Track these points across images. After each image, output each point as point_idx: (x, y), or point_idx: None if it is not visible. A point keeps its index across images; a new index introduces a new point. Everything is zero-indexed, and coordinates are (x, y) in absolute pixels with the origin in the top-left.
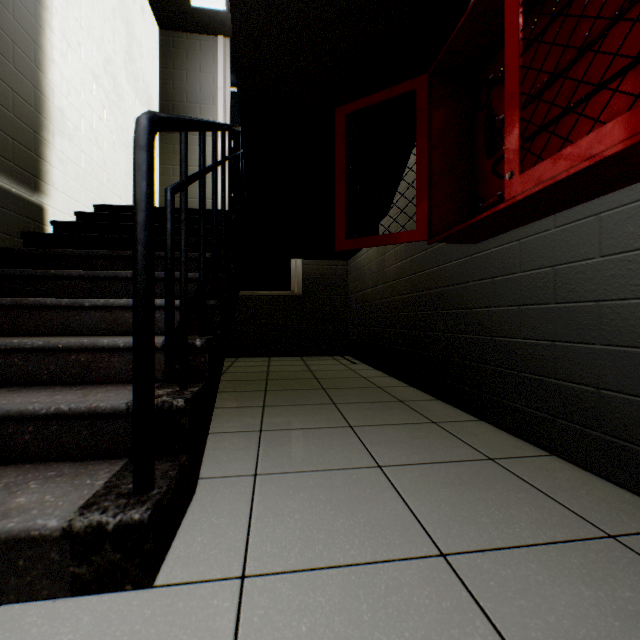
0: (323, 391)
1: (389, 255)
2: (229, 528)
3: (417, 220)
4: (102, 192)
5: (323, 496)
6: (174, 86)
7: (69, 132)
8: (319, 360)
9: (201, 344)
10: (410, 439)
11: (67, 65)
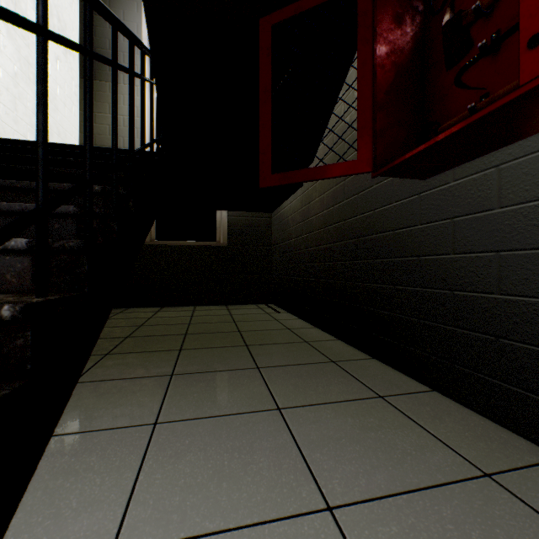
0: (246, 349)
1: (314, 203)
2: None
3: (359, 148)
4: None
5: None
6: (96, 32)
7: None
8: (244, 309)
9: (12, 314)
10: (360, 432)
11: None
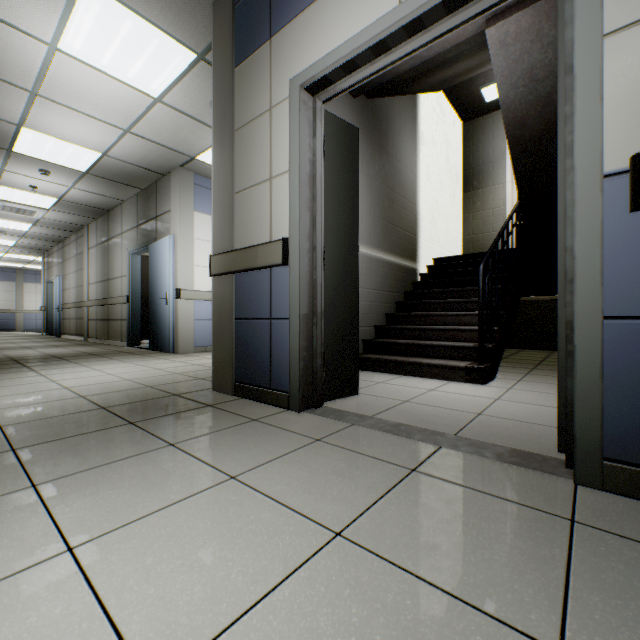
0: None
1: None
2: (506, 384)
3: None
4: (435, 250)
5: (546, 386)
6: (472, 158)
7: (424, 227)
8: None
9: (496, 329)
10: None
11: (424, 195)
